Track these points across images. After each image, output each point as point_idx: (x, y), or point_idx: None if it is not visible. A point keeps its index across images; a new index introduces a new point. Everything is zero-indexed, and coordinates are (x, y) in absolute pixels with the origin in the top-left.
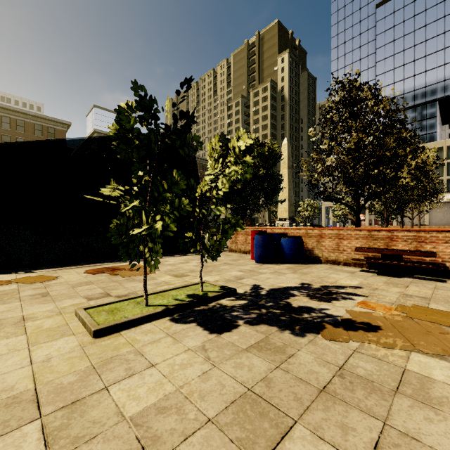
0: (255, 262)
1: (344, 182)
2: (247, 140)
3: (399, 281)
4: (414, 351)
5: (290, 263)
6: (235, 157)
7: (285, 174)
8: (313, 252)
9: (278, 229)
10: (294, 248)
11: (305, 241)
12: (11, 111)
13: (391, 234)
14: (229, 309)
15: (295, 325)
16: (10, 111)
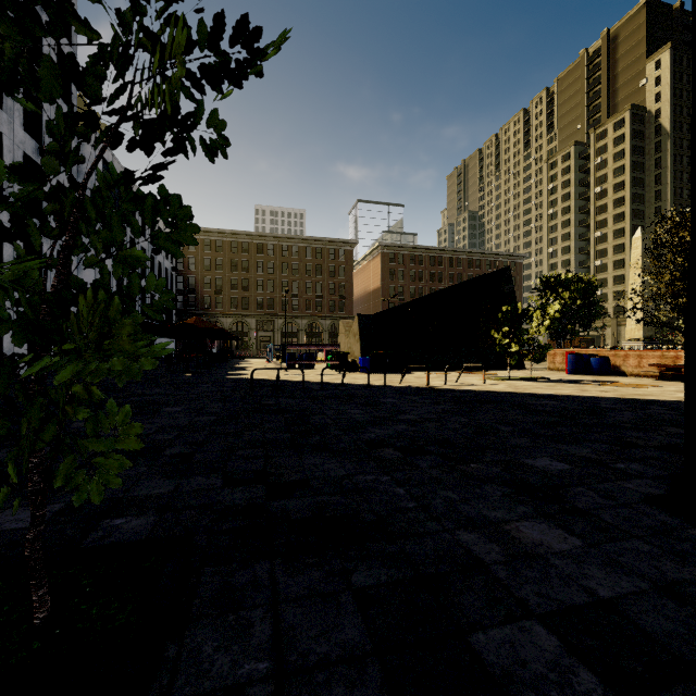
0: (568, 374)
1: (672, 308)
2: (556, 305)
3: (665, 382)
4: (609, 386)
5: (597, 376)
6: (548, 317)
7: (637, 278)
8: (620, 369)
9: (591, 351)
10: (600, 364)
11: (614, 360)
12: (312, 241)
13: (676, 354)
14: (545, 381)
15: (572, 383)
16: (312, 241)
